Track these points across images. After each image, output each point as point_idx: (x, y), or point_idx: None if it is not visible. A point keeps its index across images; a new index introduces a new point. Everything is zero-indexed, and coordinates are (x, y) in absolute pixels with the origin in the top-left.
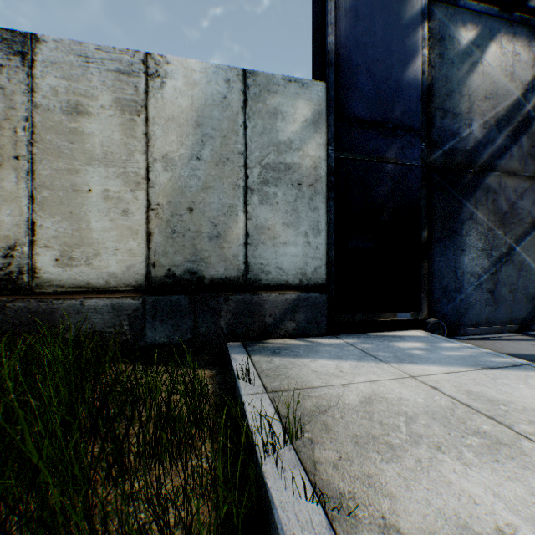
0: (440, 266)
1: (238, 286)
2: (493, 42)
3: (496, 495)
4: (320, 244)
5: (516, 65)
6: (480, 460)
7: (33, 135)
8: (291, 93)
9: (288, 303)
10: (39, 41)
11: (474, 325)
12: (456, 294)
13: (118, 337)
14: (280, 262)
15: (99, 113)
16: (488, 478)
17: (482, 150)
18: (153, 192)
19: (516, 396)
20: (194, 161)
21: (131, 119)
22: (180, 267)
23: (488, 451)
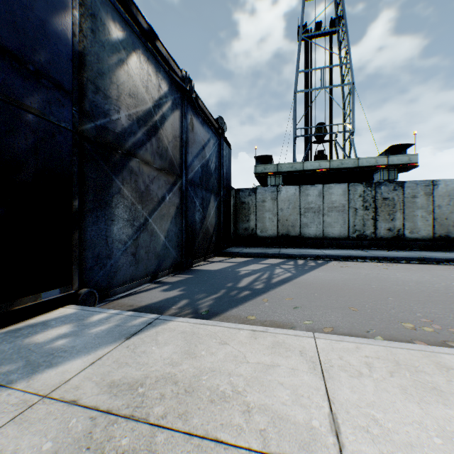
0: (94, 235)
1: None
2: (136, 54)
3: None
4: None
5: (150, 83)
6: None
7: None
8: None
9: None
10: None
11: (122, 284)
12: (107, 260)
13: None
14: None
15: None
16: None
17: (128, 138)
18: None
19: (151, 365)
20: None
21: None
22: None
23: None
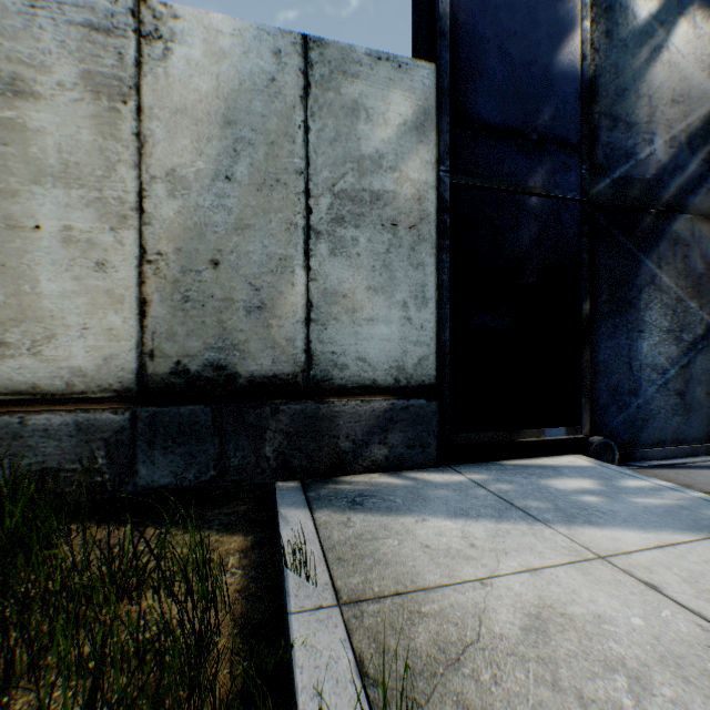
0: (608, 355)
1: (295, 389)
2: (683, 18)
3: None
4: (427, 321)
5: None
6: None
7: None
8: (381, 78)
9: (377, 416)
10: None
11: (656, 445)
12: (630, 398)
13: (86, 478)
14: (363, 349)
15: (55, 95)
16: None
17: (668, 181)
18: (150, 233)
19: None
20: (221, 183)
21: (112, 109)
22: (196, 358)
23: None
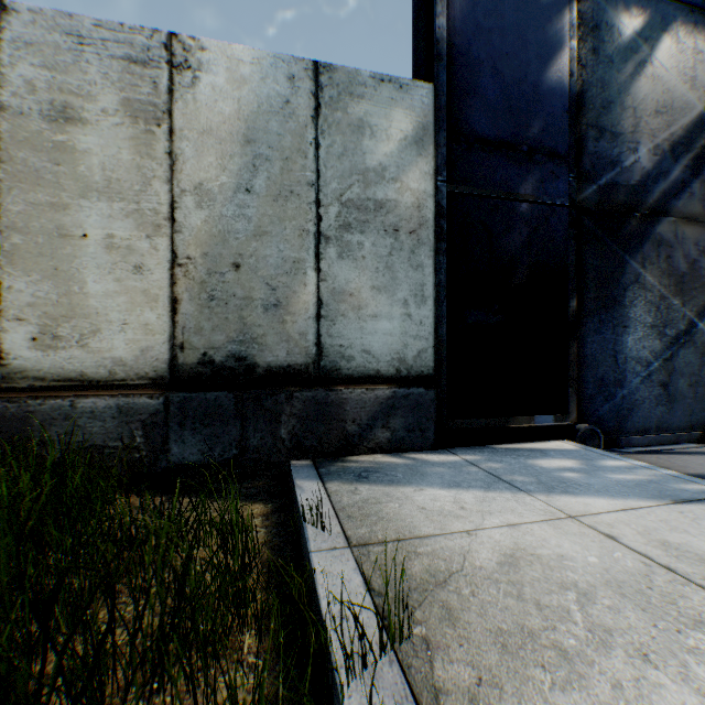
0: (594, 349)
1: (307, 378)
2: (667, 34)
3: None
4: (426, 317)
5: (698, 67)
6: None
7: None
8: (384, 98)
9: (380, 403)
10: (7, 10)
11: (640, 433)
12: (615, 389)
13: (127, 454)
14: (368, 342)
15: (100, 120)
16: None
17: (652, 186)
18: (180, 239)
19: None
20: (242, 195)
21: (148, 131)
22: (220, 350)
23: None
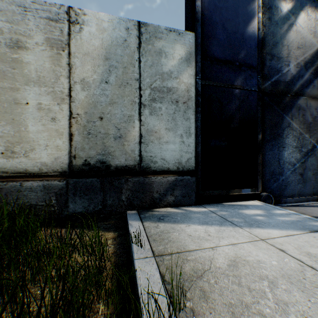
0: (269, 158)
1: (135, 171)
2: (302, 11)
3: None
4: (191, 143)
5: (317, 27)
6: None
7: None
8: (171, 39)
9: (169, 183)
10: None
11: (290, 196)
12: (279, 176)
13: (47, 208)
14: (164, 155)
15: (34, 48)
16: None
17: (296, 82)
18: (74, 105)
19: None
20: (103, 84)
21: (58, 53)
22: (93, 158)
23: None
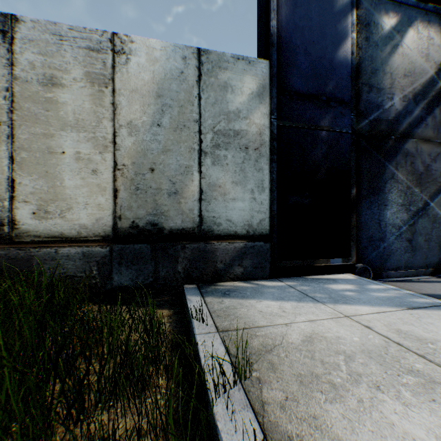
0: (367, 219)
1: (193, 236)
2: (411, 28)
3: (439, 438)
4: (264, 200)
5: (430, 48)
6: (418, 399)
7: (12, 103)
8: (239, 69)
9: (237, 251)
10: (18, 21)
11: (395, 269)
12: (379, 243)
13: (88, 280)
14: (230, 215)
15: (72, 85)
16: (428, 419)
17: (402, 120)
18: (119, 154)
19: (440, 335)
20: (155, 128)
21: (100, 91)
22: (142, 219)
23: (424, 390)
